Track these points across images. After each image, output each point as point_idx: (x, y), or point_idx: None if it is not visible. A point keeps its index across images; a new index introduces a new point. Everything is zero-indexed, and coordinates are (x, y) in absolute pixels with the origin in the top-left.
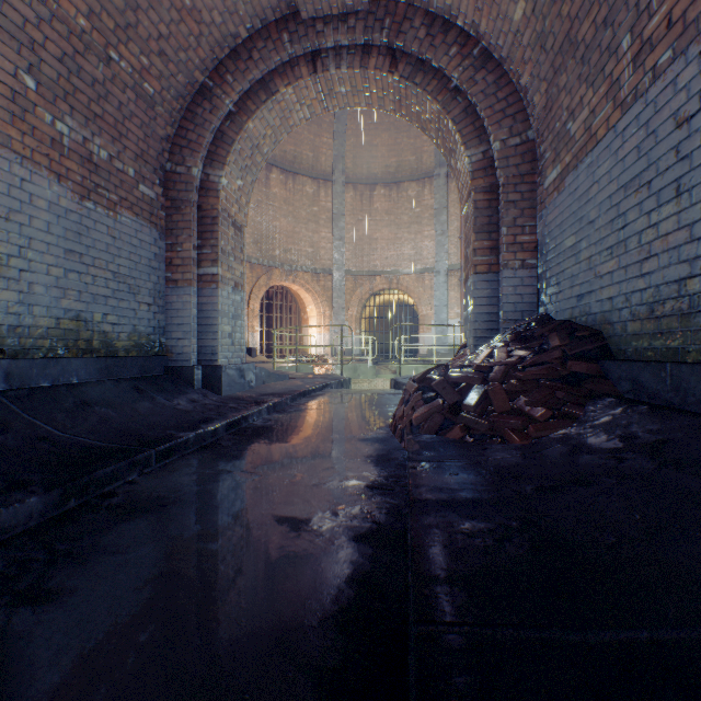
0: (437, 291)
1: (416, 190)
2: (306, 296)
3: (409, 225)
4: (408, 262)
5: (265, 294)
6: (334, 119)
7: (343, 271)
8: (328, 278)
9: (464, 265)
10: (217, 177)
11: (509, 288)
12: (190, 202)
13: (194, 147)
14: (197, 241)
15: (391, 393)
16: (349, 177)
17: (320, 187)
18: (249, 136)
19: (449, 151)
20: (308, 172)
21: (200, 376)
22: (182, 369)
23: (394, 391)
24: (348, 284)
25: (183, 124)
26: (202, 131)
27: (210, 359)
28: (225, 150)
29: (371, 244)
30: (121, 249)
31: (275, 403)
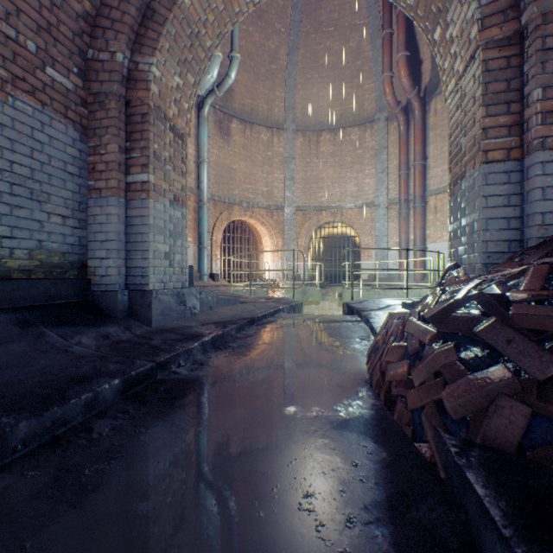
0: (377, 223)
1: (358, 134)
2: (261, 229)
3: (351, 165)
4: (350, 198)
5: (228, 228)
6: (286, 75)
7: (293, 206)
8: (280, 213)
9: (452, 164)
10: (147, 66)
11: (547, 178)
12: (114, 94)
13: (118, 27)
14: (126, 144)
15: (348, 320)
16: (299, 126)
17: (273, 135)
18: (185, 17)
19: (435, 16)
20: (263, 122)
21: (127, 303)
22: (103, 295)
23: (351, 317)
24: (298, 218)
25: (106, 1)
26: (127, 8)
27: (140, 283)
28: (155, 32)
29: (318, 183)
30: (14, 141)
31: (214, 337)
